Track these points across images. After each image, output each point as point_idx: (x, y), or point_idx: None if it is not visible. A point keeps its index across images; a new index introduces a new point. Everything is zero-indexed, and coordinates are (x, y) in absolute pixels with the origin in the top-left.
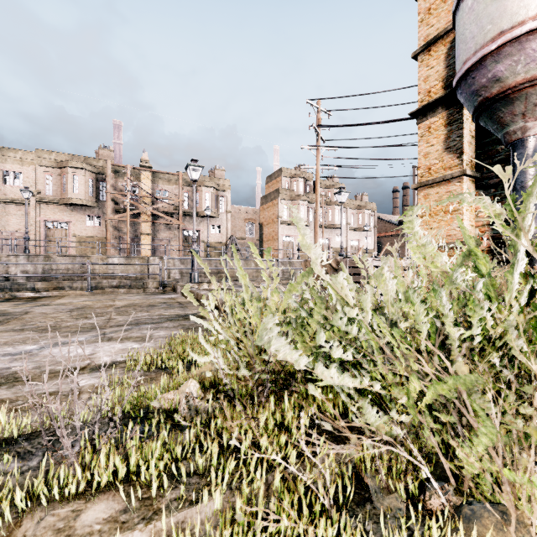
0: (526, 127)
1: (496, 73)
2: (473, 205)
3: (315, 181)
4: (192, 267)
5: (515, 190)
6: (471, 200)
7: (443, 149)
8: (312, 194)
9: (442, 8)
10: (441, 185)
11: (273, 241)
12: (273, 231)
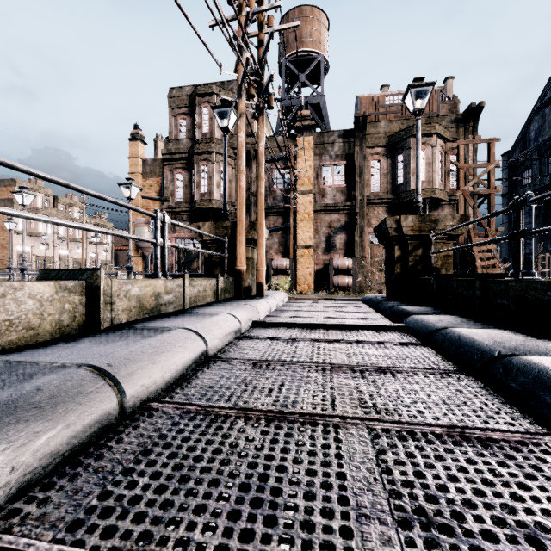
0: (146, 253)
1: (141, 244)
2: (142, 263)
3: (54, 196)
4: (10, 277)
5: (145, 264)
6: (141, 262)
7: (135, 249)
8: (52, 208)
9: (135, 216)
10: (135, 258)
11: (4, 249)
12: (3, 239)
